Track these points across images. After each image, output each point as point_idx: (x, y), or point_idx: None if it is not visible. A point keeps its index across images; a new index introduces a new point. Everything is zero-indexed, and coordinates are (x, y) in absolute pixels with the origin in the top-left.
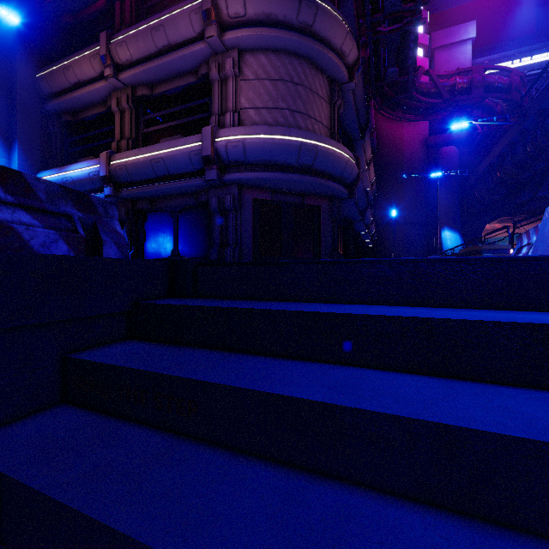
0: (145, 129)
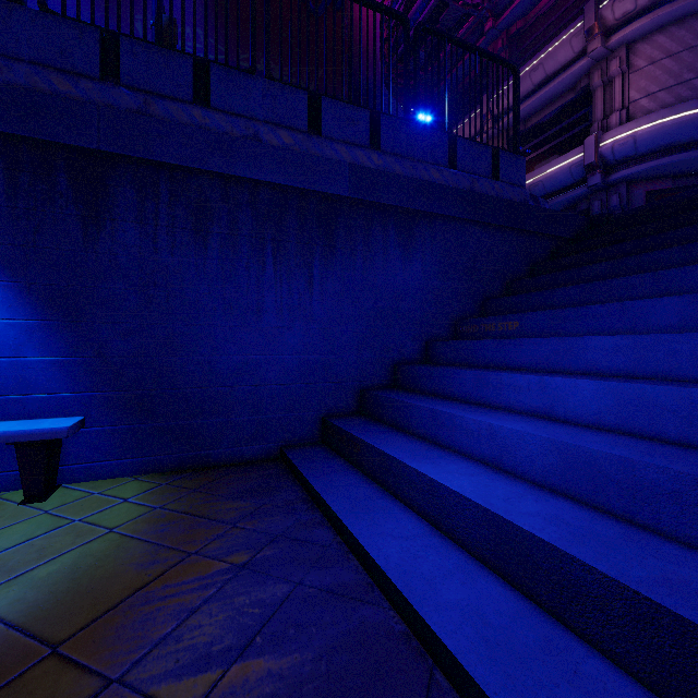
0: None
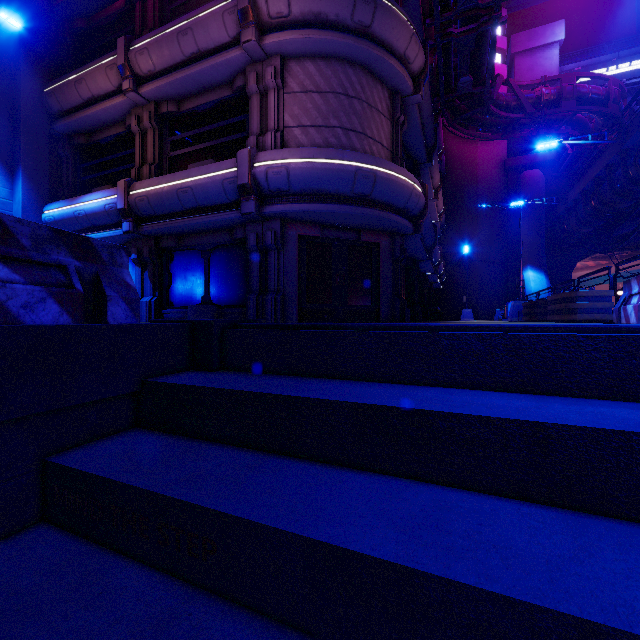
0: (171, 152)
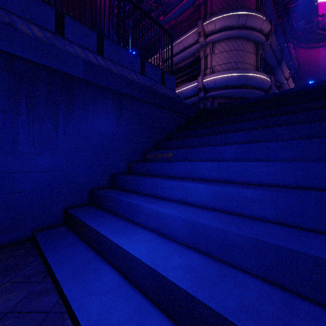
0: None
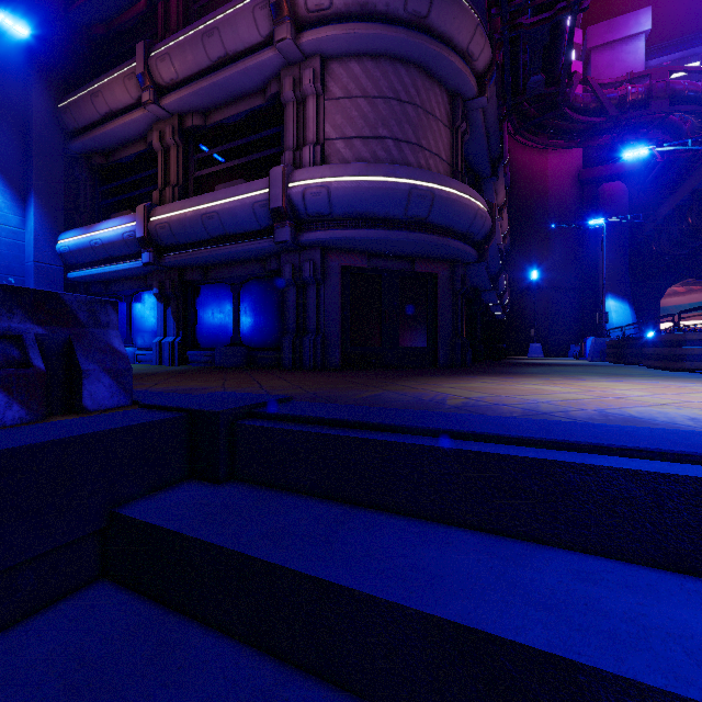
0: (196, 171)
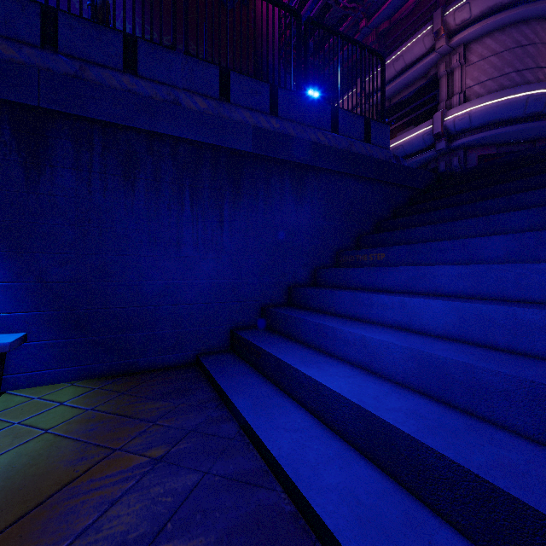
0: None
